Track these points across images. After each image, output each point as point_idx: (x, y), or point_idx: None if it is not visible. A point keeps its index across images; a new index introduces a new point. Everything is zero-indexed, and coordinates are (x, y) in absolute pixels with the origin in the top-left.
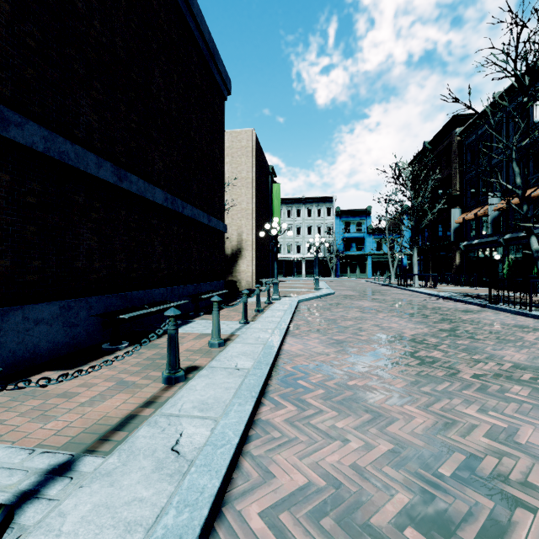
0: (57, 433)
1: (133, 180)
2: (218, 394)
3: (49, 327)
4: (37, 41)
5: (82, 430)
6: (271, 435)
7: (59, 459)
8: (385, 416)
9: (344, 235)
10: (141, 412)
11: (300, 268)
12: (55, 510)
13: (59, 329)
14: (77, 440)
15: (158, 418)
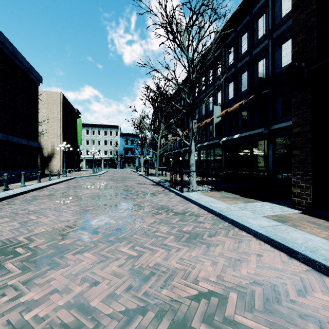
0: None
1: None
2: (19, 190)
3: None
4: None
5: None
6: (29, 194)
7: None
8: (58, 191)
9: (124, 146)
10: None
11: (100, 163)
12: None
13: None
14: None
15: (2, 192)
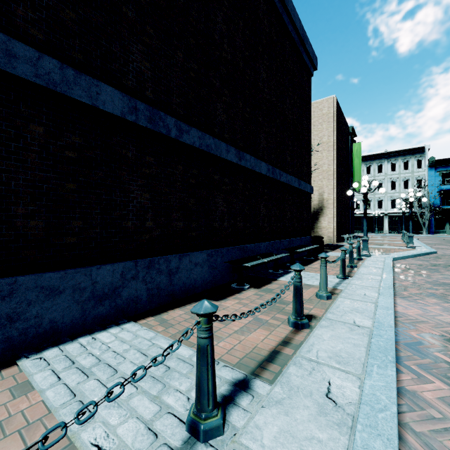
0: (227, 351)
1: (247, 158)
2: (348, 349)
3: (201, 268)
4: (195, 72)
5: (243, 354)
6: (428, 412)
7: (237, 375)
8: None
9: (440, 187)
10: (282, 349)
11: (381, 224)
12: (251, 421)
13: (206, 270)
14: (242, 362)
15: (301, 360)
